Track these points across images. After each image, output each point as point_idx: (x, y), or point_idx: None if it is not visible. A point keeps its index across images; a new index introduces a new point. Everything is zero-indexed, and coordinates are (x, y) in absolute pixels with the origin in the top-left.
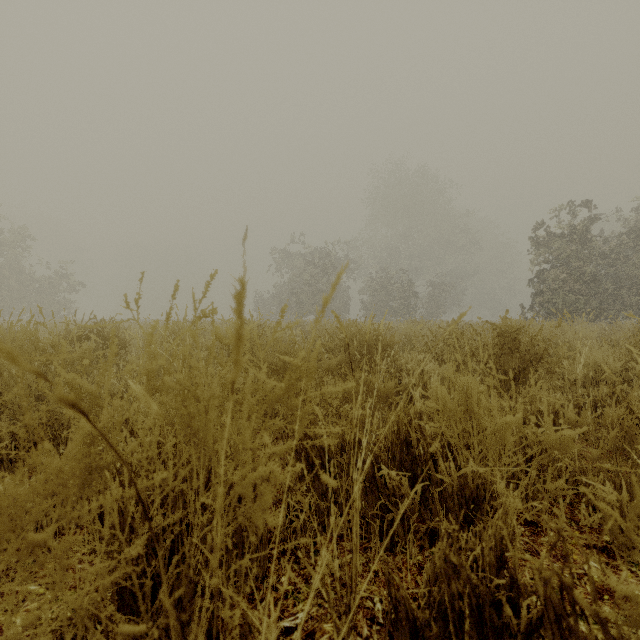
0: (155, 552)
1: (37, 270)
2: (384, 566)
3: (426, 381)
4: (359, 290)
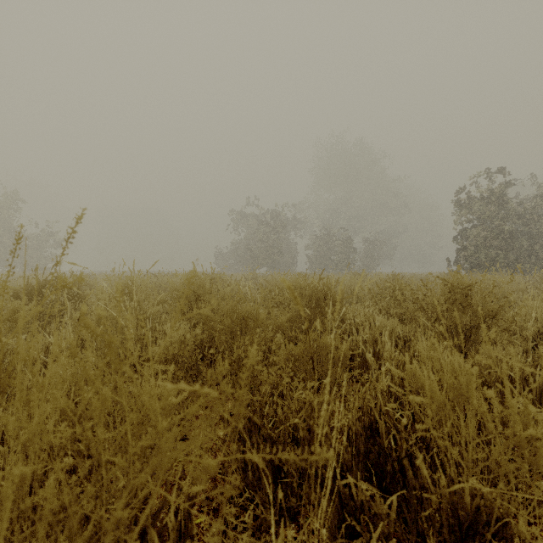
0: None
1: (30, 229)
2: None
3: (377, 337)
4: (305, 246)
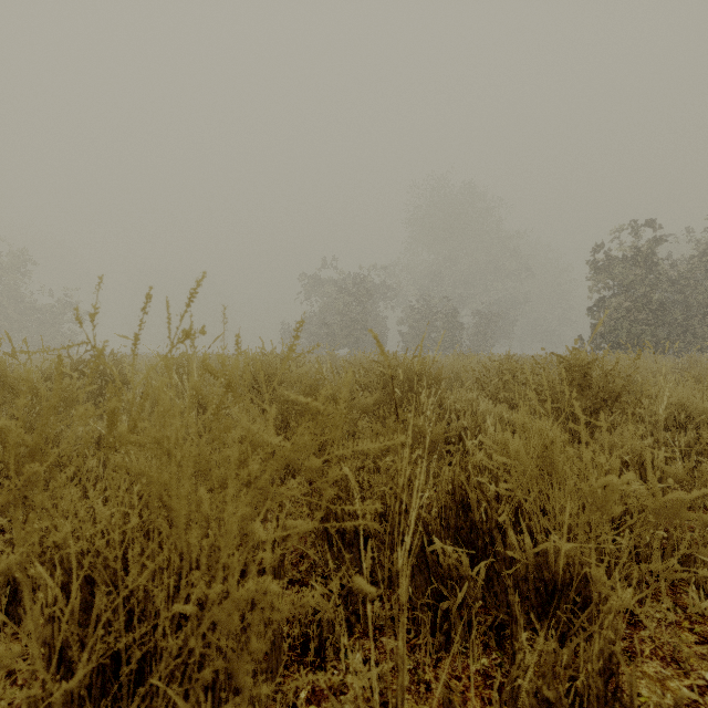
0: (116, 675)
1: (40, 298)
2: (442, 689)
3: (480, 424)
4: (398, 320)
